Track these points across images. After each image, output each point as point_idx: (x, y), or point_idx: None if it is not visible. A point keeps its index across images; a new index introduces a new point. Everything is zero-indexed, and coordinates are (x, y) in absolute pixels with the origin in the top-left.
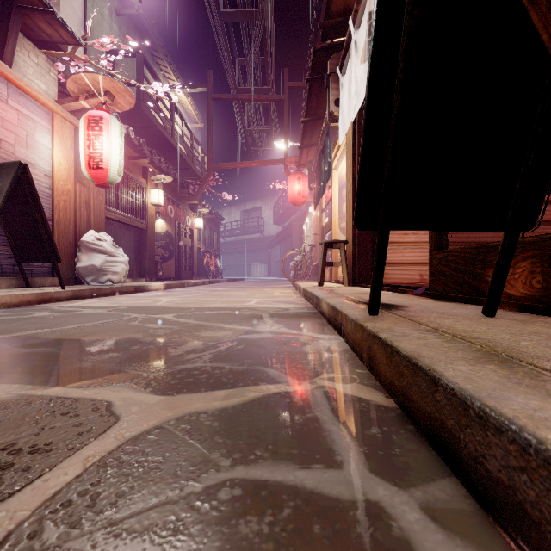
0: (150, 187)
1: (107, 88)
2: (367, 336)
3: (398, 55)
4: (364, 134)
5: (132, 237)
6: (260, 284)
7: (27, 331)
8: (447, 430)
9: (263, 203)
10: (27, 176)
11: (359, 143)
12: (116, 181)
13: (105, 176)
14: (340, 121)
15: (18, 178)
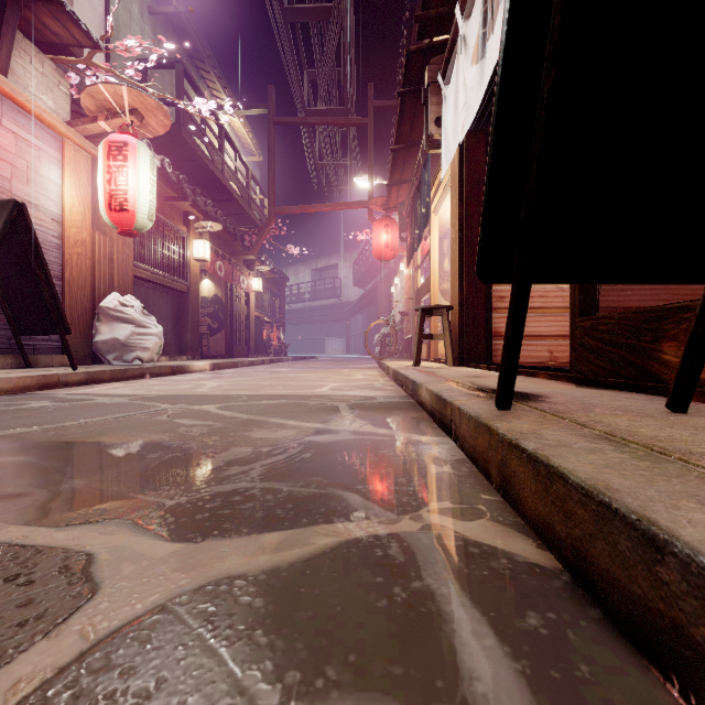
0: (192, 237)
1: (133, 104)
2: (498, 443)
3: (551, 5)
4: (495, 134)
5: (169, 302)
6: (336, 364)
7: (10, 429)
8: (690, 644)
9: (340, 259)
10: (25, 219)
11: (468, 175)
12: (146, 227)
13: (131, 220)
14: (442, 147)
15: (13, 222)
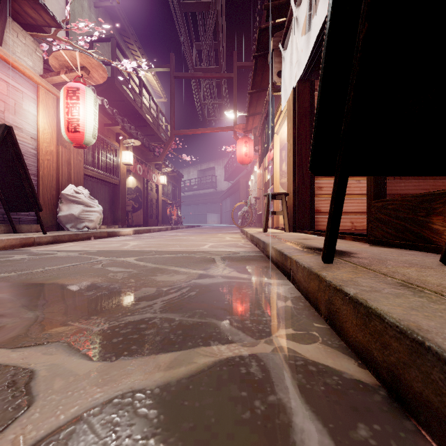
0: (122, 149)
1: (83, 63)
2: (325, 287)
3: None
4: (324, 70)
5: (107, 191)
6: (213, 230)
7: None
8: None
9: (216, 164)
10: (12, 136)
11: (298, 109)
12: (91, 142)
13: (81, 138)
14: (282, 90)
15: (4, 139)
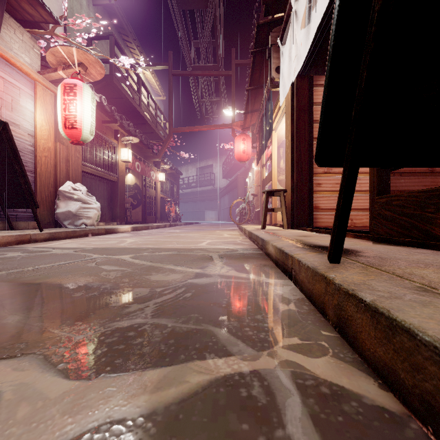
0: (120, 146)
1: (80, 60)
2: (334, 290)
3: None
4: (333, 48)
5: (105, 188)
6: (211, 227)
7: None
8: None
9: (214, 161)
10: (8, 132)
11: (297, 104)
12: (89, 139)
13: (79, 134)
14: (280, 86)
15: None
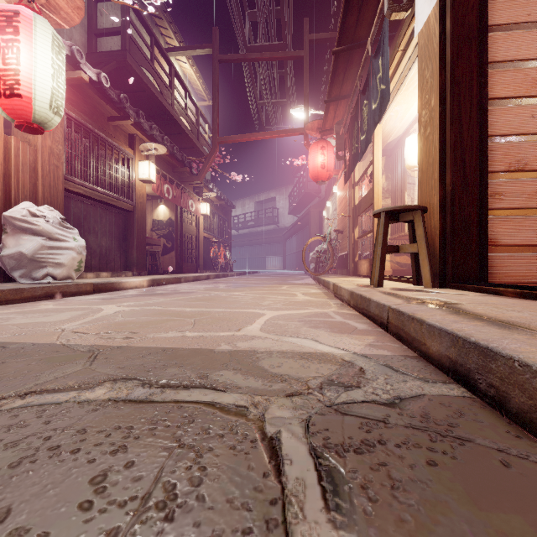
0: (138, 159)
1: None
2: None
3: None
4: None
5: (113, 220)
6: (274, 279)
7: None
8: None
9: (278, 193)
10: None
11: (453, 27)
12: (51, 121)
13: (26, 109)
14: None
15: None
